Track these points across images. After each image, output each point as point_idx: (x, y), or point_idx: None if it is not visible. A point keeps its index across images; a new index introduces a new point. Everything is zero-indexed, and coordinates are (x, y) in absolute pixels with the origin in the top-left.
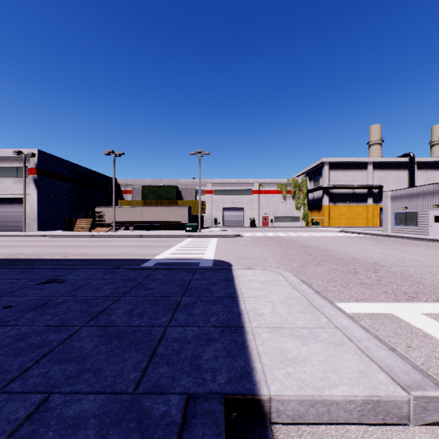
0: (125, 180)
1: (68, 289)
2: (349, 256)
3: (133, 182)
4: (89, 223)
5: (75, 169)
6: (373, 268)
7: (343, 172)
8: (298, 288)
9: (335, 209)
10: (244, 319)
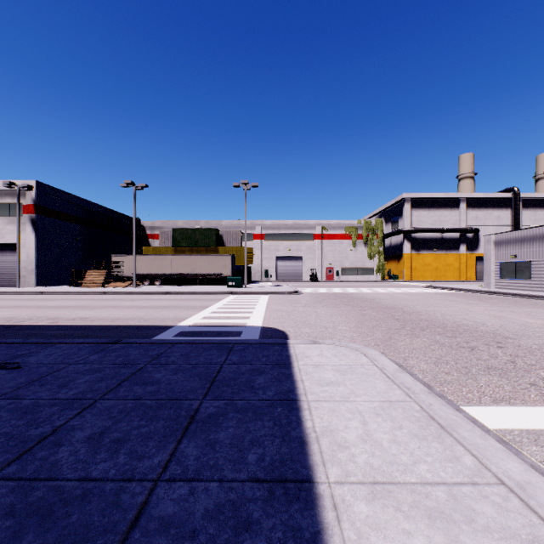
0: (151, 222)
1: (16, 384)
2: (452, 322)
3: (162, 225)
4: (102, 276)
5: (86, 206)
6: (494, 341)
7: (429, 211)
8: (398, 381)
9: (418, 259)
10: (313, 459)
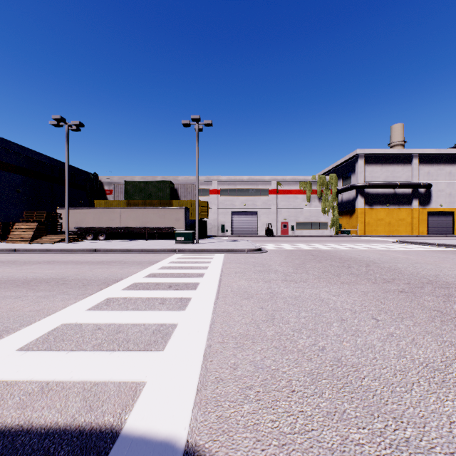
0: (109, 177)
1: None
2: None
3: (119, 180)
4: (32, 229)
5: (30, 156)
6: None
7: (382, 167)
8: None
9: (371, 213)
10: None
